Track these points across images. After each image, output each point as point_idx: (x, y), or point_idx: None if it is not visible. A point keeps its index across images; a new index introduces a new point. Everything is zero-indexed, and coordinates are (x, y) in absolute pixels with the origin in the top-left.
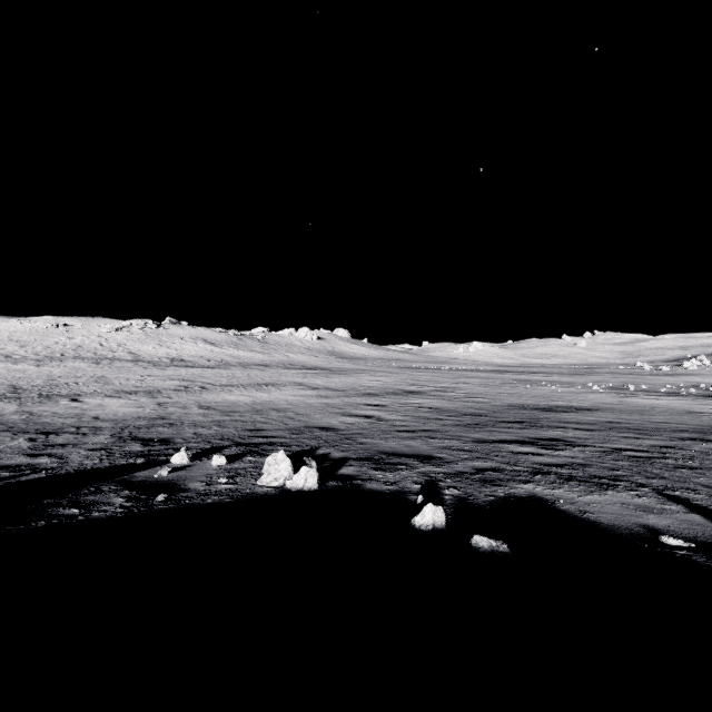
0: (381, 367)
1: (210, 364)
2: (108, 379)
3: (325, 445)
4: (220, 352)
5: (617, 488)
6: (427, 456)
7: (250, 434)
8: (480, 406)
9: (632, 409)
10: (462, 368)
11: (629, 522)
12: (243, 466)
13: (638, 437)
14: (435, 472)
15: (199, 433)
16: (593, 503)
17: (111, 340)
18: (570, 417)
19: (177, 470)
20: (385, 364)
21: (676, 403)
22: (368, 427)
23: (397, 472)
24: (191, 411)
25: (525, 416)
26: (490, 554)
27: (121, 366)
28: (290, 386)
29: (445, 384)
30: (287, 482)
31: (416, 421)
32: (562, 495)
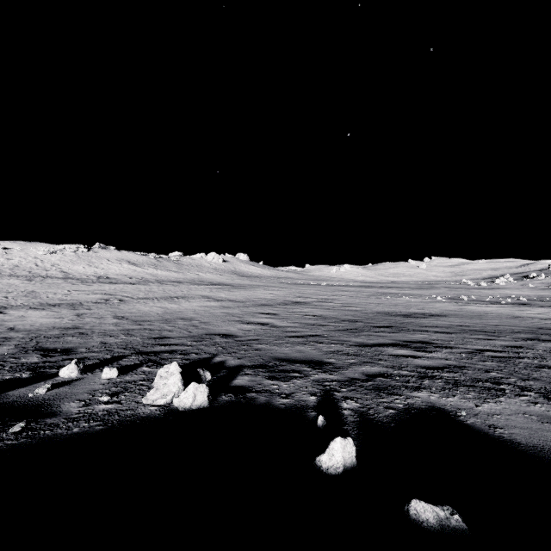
0: (273, 283)
1: (132, 281)
2: (37, 294)
3: (222, 352)
4: (141, 271)
5: (506, 394)
6: (318, 362)
7: (154, 342)
8: (354, 314)
9: (471, 315)
10: (336, 284)
11: (546, 440)
12: (134, 379)
13: (488, 339)
14: (328, 379)
15: (105, 342)
16: (495, 414)
17: (46, 261)
18: (427, 322)
19: (60, 385)
20: (276, 281)
21: (501, 309)
22: (263, 333)
23: (292, 381)
24: (106, 320)
25: (392, 321)
26: (439, 533)
27: (52, 282)
28: (198, 298)
29: (325, 296)
30: (174, 400)
31: (304, 327)
32: (460, 404)
